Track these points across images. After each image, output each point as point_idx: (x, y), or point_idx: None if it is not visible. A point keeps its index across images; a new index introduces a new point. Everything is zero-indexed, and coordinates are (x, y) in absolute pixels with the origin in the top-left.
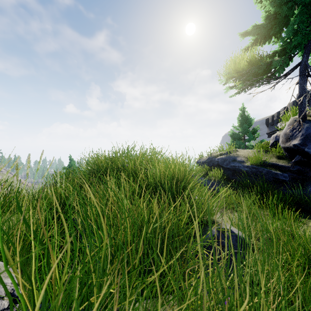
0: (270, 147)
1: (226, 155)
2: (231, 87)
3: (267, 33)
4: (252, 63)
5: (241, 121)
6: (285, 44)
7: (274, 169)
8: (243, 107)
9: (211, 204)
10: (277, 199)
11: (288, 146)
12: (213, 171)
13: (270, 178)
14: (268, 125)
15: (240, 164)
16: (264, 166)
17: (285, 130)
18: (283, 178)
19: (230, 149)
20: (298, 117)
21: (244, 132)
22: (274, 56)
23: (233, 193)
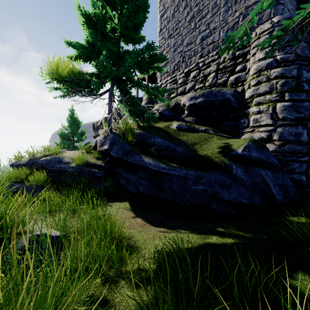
0: (93, 149)
1: (52, 156)
2: (55, 88)
3: (87, 54)
4: (74, 74)
5: (70, 122)
6: (100, 71)
7: (94, 168)
8: (73, 109)
9: (21, 214)
10: (95, 193)
11: (102, 149)
12: (34, 175)
13: (91, 176)
14: (94, 129)
15: (66, 165)
16: (86, 166)
17: (100, 138)
18: (100, 174)
19: (56, 150)
20: (108, 129)
21: (73, 133)
22: (93, 76)
23: (57, 195)
